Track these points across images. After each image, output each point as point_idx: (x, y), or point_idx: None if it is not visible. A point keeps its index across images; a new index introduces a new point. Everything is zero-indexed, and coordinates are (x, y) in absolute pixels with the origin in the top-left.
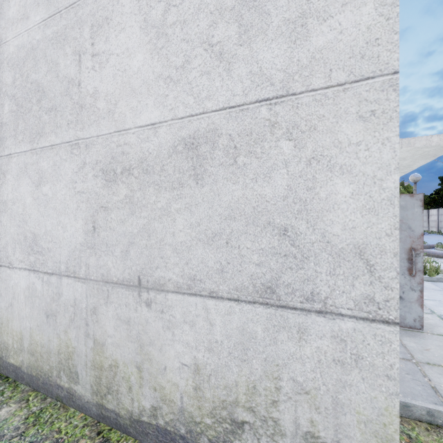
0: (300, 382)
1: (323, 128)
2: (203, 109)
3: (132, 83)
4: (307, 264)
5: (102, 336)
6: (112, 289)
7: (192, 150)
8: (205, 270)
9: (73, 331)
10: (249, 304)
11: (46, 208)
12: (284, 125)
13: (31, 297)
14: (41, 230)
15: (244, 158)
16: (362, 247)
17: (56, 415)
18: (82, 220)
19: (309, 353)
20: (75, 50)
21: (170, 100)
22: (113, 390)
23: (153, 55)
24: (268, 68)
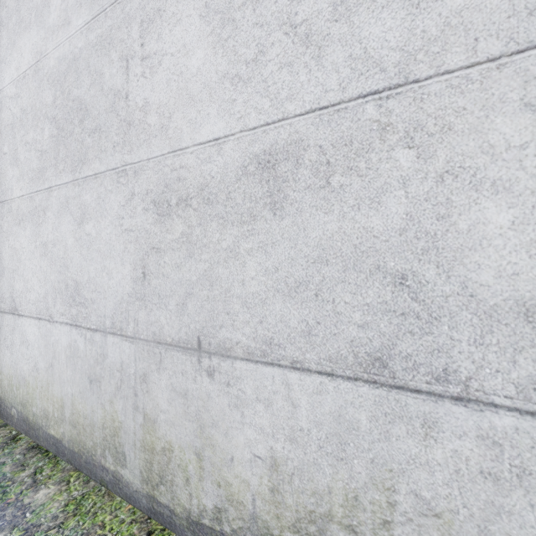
0: (425, 499)
1: (464, 127)
2: (283, 113)
3: (190, 88)
4: (438, 328)
5: (153, 411)
6: (165, 352)
7: (267, 170)
8: (286, 331)
9: (119, 401)
10: (348, 382)
11: (89, 251)
12: (400, 127)
13: (73, 357)
14: (83, 277)
15: (341, 178)
16: (530, 304)
17: (100, 504)
18: (129, 265)
19: (441, 458)
20: (122, 54)
21: (239, 106)
22: (166, 479)
23: (216, 50)
24: (376, 48)
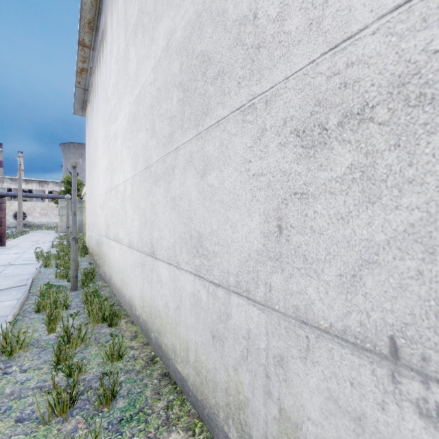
0: None
1: None
2: None
3: None
4: None
5: (294, 410)
6: (316, 339)
7: None
8: None
9: (245, 373)
10: None
11: (211, 202)
12: None
13: (196, 306)
14: (206, 228)
15: None
16: None
17: None
18: (258, 216)
19: None
20: None
21: None
22: None
23: None
24: None
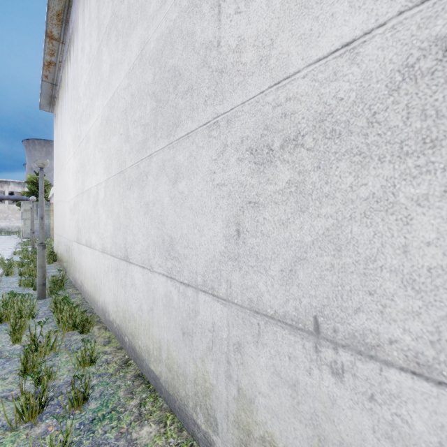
0: None
1: None
2: None
3: None
4: None
5: (249, 388)
6: (265, 325)
7: None
8: None
9: (210, 363)
10: None
11: (181, 208)
12: None
13: (168, 306)
14: (177, 233)
15: None
16: None
17: None
18: (221, 221)
19: None
20: (214, 2)
21: None
22: None
23: None
24: None
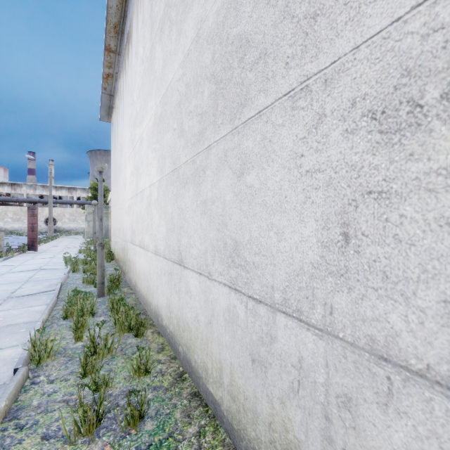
0: None
1: None
2: None
3: None
4: None
5: None
6: (404, 383)
7: None
8: None
9: (295, 409)
10: None
11: (250, 205)
12: None
13: (231, 323)
14: (243, 236)
15: None
16: None
17: None
18: (314, 221)
19: None
20: None
21: None
22: None
23: None
24: None
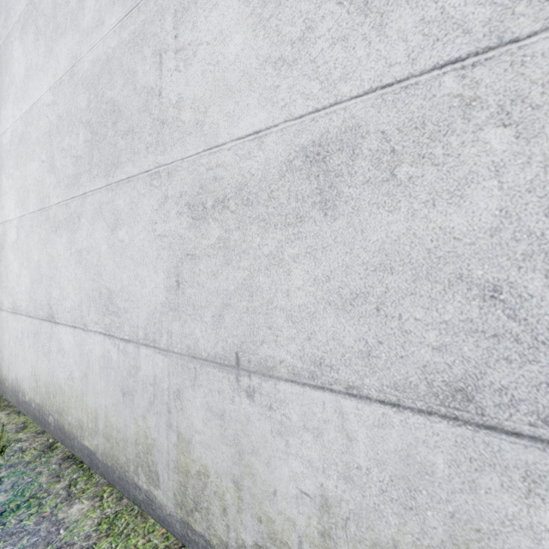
0: None
1: None
2: (336, 96)
3: (227, 78)
4: (546, 355)
5: (187, 430)
6: (201, 368)
7: (316, 164)
8: (339, 351)
9: (152, 417)
10: (419, 415)
11: (122, 258)
12: (492, 101)
13: (106, 368)
14: (116, 285)
15: (410, 168)
16: None
17: (132, 525)
18: (163, 272)
19: None
20: (155, 49)
21: (282, 93)
22: (201, 506)
23: (257, 32)
24: (457, 6)
